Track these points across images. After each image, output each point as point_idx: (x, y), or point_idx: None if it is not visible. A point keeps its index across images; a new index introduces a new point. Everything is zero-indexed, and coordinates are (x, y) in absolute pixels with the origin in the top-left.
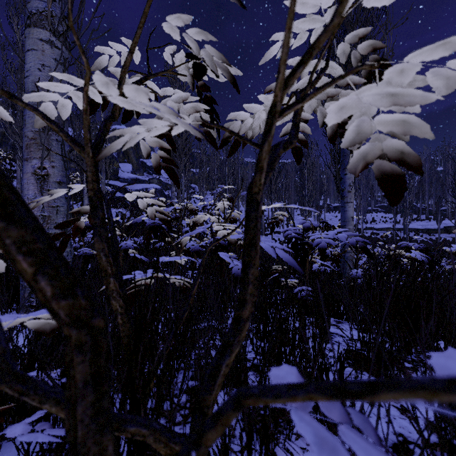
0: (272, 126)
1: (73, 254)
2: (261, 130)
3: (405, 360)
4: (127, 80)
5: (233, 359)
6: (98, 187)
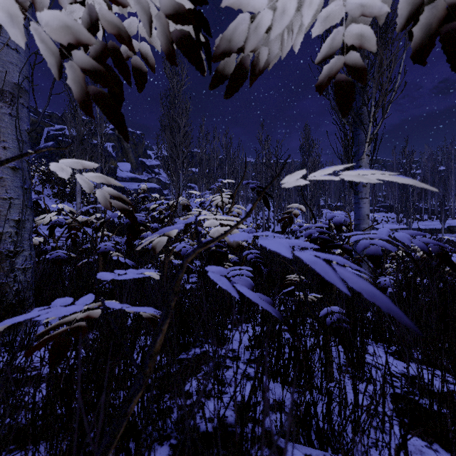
0: None
1: (34, 258)
2: (283, 49)
3: None
4: None
5: None
6: None
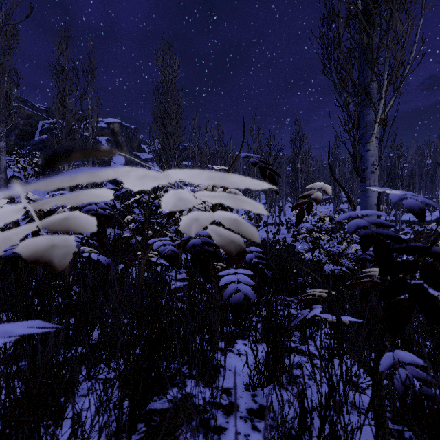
0: None
1: None
2: None
3: None
4: None
5: None
6: None
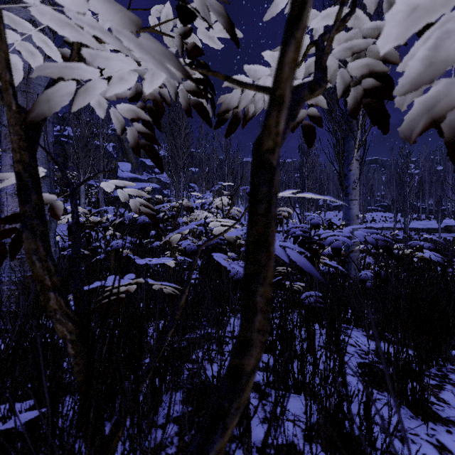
0: (305, 3)
1: (58, 254)
2: (265, 104)
3: (427, 376)
4: (104, 46)
5: (228, 437)
6: (32, 159)
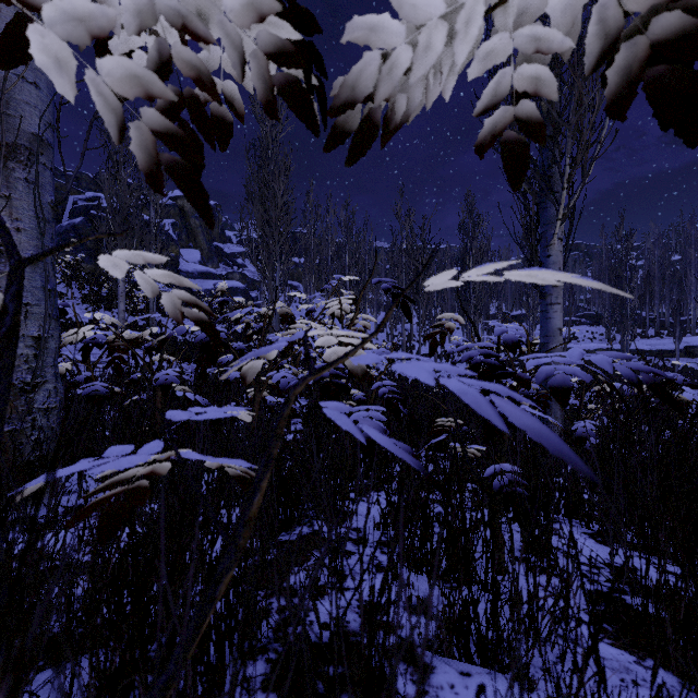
0: None
1: (60, 393)
2: (428, 96)
3: None
4: None
5: None
6: None
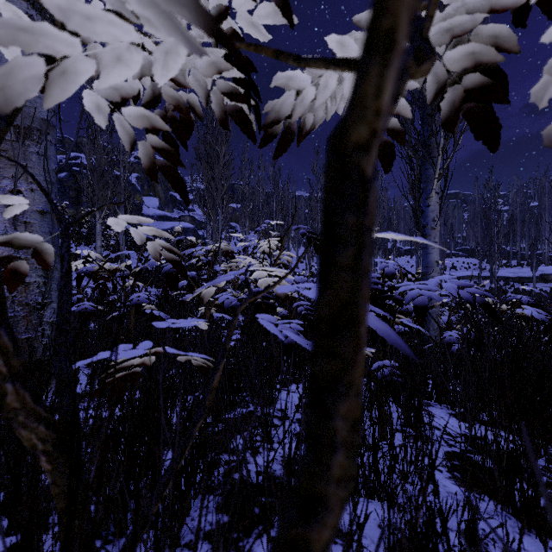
0: None
1: None
2: (327, 113)
3: None
4: None
5: None
6: None
